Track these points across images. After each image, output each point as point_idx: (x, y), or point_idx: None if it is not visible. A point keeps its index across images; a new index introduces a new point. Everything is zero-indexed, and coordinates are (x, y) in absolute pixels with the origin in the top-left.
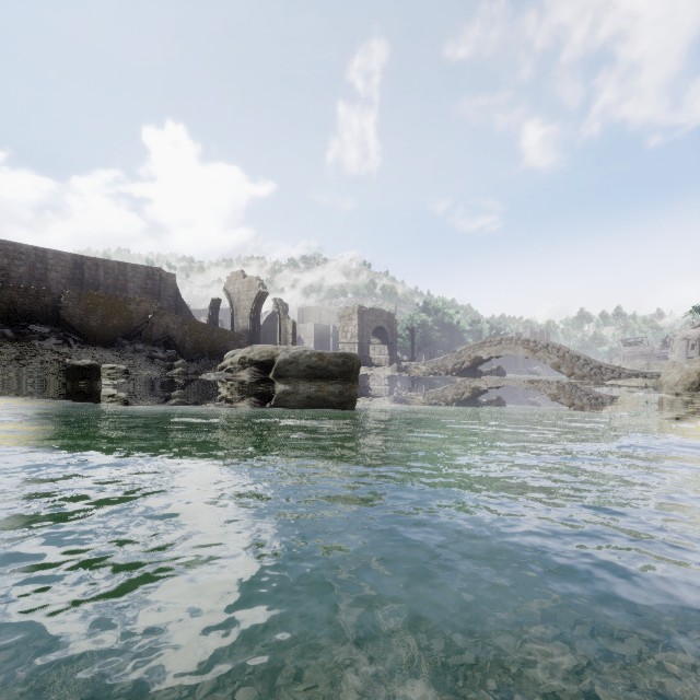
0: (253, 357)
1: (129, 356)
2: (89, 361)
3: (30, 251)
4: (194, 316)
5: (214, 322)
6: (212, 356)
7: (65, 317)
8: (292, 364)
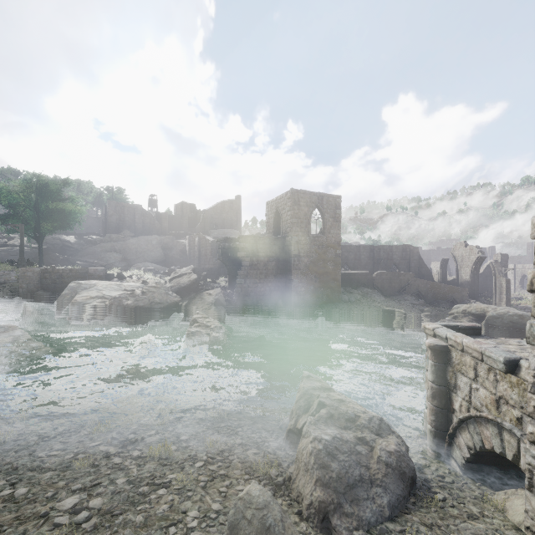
0: (470, 310)
1: (401, 302)
2: (391, 308)
3: (354, 247)
4: (429, 270)
5: (443, 273)
6: (443, 301)
7: (375, 284)
8: (498, 319)
